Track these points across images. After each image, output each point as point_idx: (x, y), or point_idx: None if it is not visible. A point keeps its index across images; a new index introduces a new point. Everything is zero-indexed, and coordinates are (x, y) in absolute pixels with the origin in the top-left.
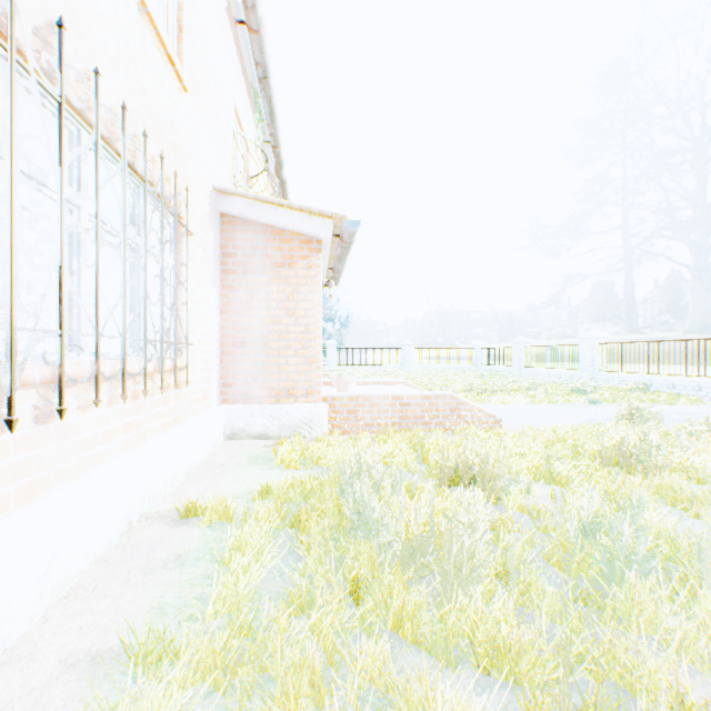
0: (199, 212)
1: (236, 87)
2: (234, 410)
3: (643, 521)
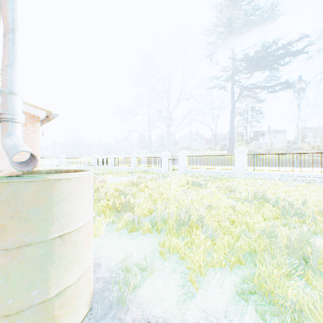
0: None
1: None
2: None
3: (133, 191)
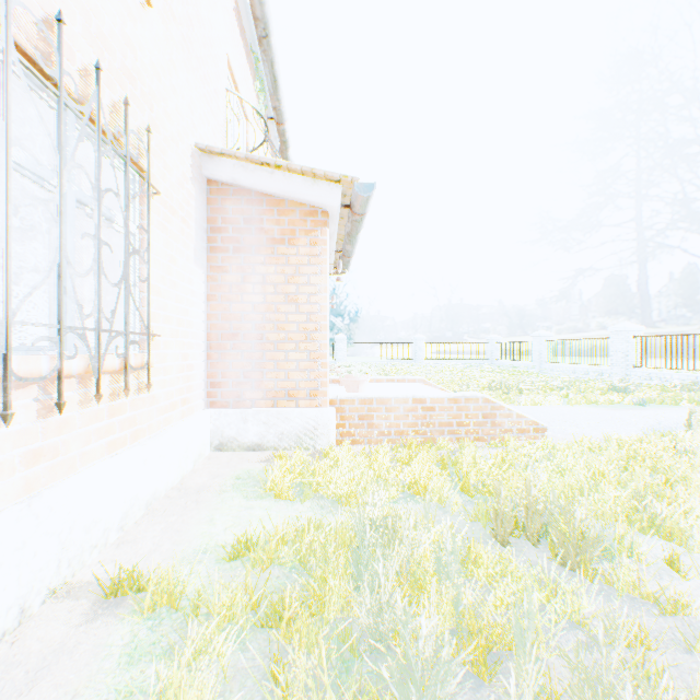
0: (175, 172)
1: (230, 41)
2: (223, 415)
3: None
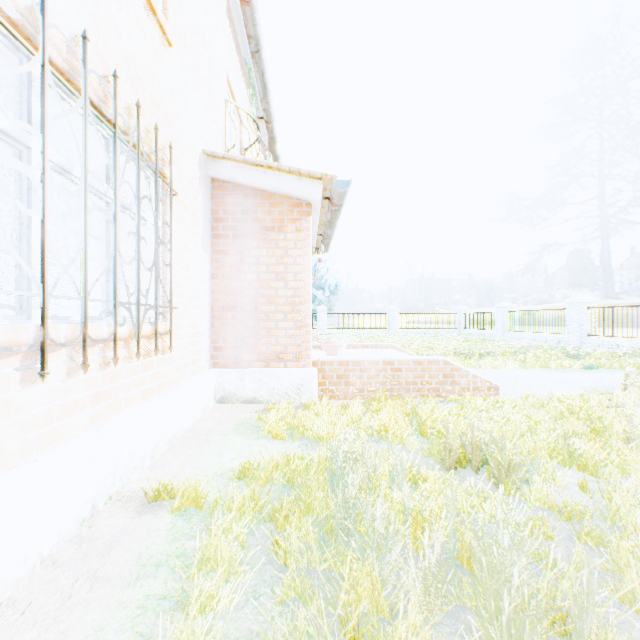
0: (187, 175)
1: (228, 58)
2: (225, 374)
3: None
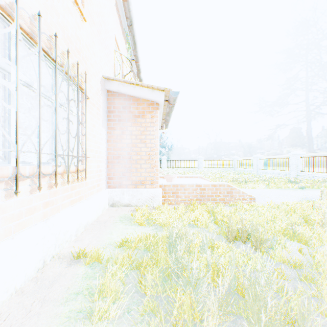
0: (94, 88)
1: (116, 28)
2: (114, 191)
3: None
